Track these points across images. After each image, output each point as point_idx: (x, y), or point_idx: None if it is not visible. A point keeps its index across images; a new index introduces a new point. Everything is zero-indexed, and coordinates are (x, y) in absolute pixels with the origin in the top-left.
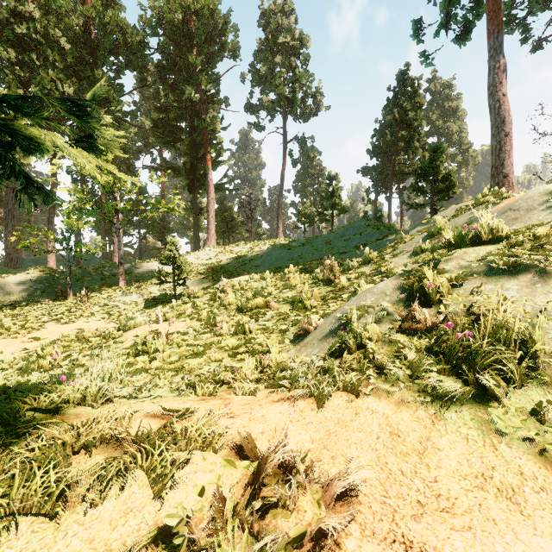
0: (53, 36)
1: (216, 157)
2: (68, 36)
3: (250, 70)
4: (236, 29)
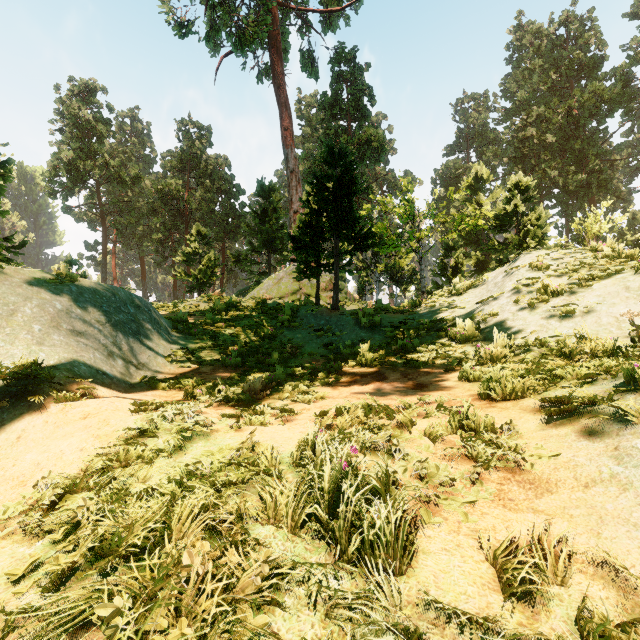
0: (544, 140)
1: None
2: (554, 130)
3: None
4: None
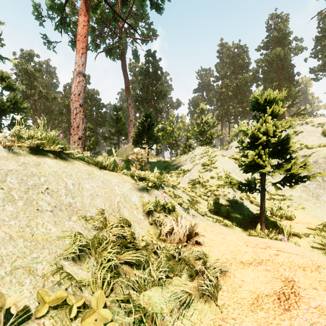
0: (228, 94)
1: (291, 102)
2: (232, 90)
3: (311, 53)
4: (301, 39)
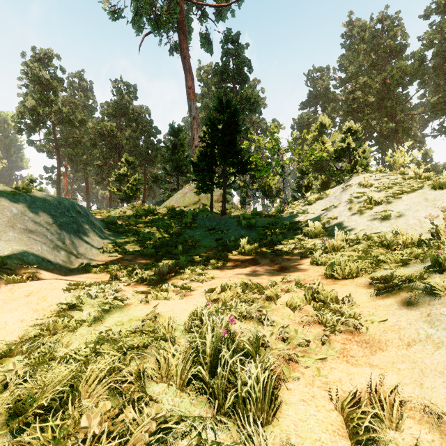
0: (367, 100)
1: None
2: (374, 93)
3: None
4: None
